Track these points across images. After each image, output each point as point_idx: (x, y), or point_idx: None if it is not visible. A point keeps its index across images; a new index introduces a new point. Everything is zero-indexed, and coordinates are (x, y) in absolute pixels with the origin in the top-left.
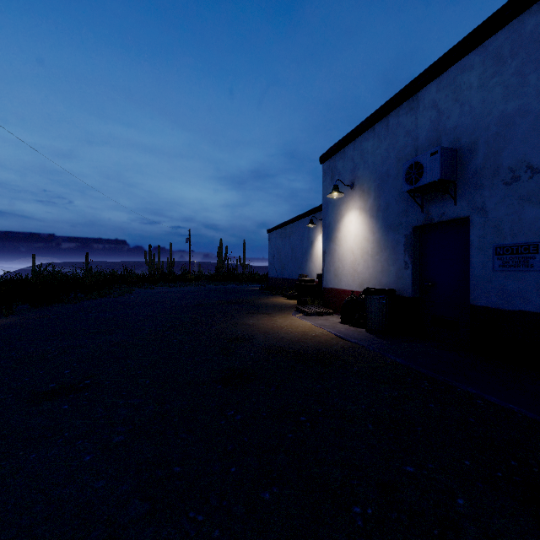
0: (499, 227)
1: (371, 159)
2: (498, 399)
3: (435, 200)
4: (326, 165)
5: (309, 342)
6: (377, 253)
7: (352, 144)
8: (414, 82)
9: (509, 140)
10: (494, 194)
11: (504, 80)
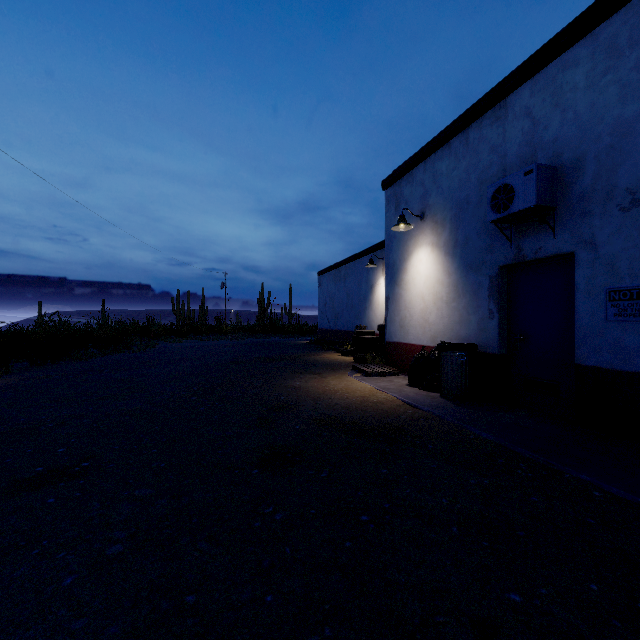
0: (613, 265)
1: (446, 182)
2: (621, 490)
3: (529, 232)
4: (390, 192)
5: (370, 411)
6: (454, 299)
7: (422, 165)
8: (502, 84)
9: (627, 154)
10: (607, 223)
11: (621, 77)
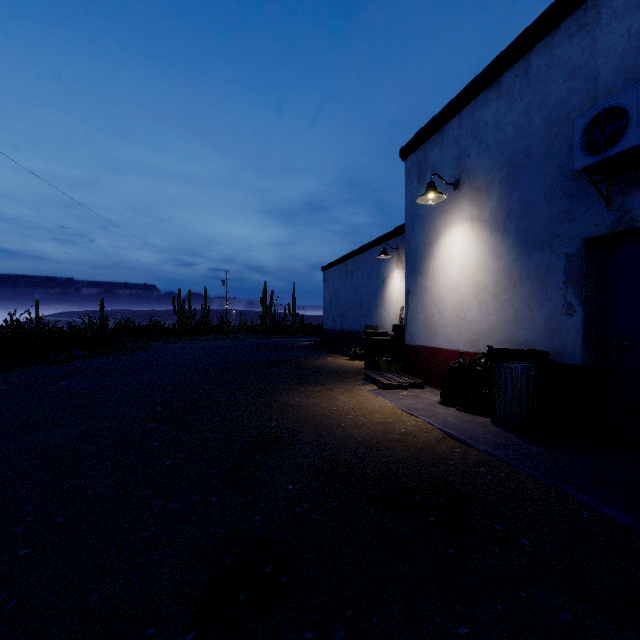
0: None
1: (494, 134)
2: None
3: None
4: (411, 161)
5: (399, 450)
6: (506, 289)
7: (456, 119)
8: None
9: None
10: None
11: None
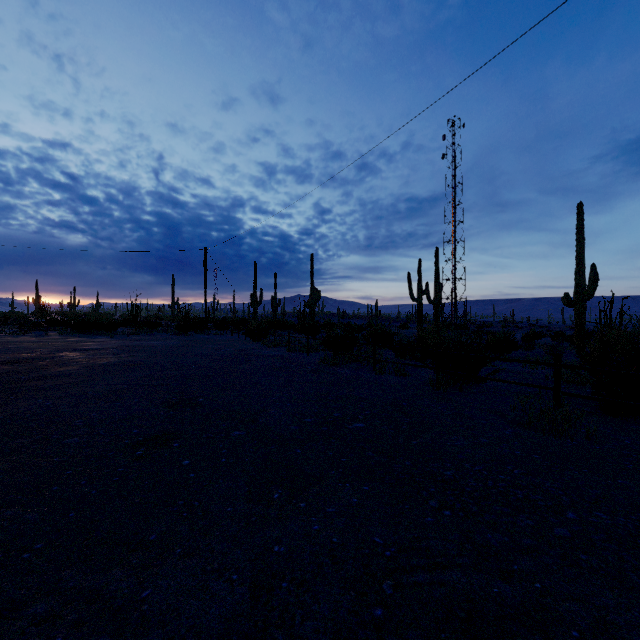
0: None
1: None
2: None
3: None
4: None
5: None
6: None
7: None
8: None
9: None
10: None
11: None
